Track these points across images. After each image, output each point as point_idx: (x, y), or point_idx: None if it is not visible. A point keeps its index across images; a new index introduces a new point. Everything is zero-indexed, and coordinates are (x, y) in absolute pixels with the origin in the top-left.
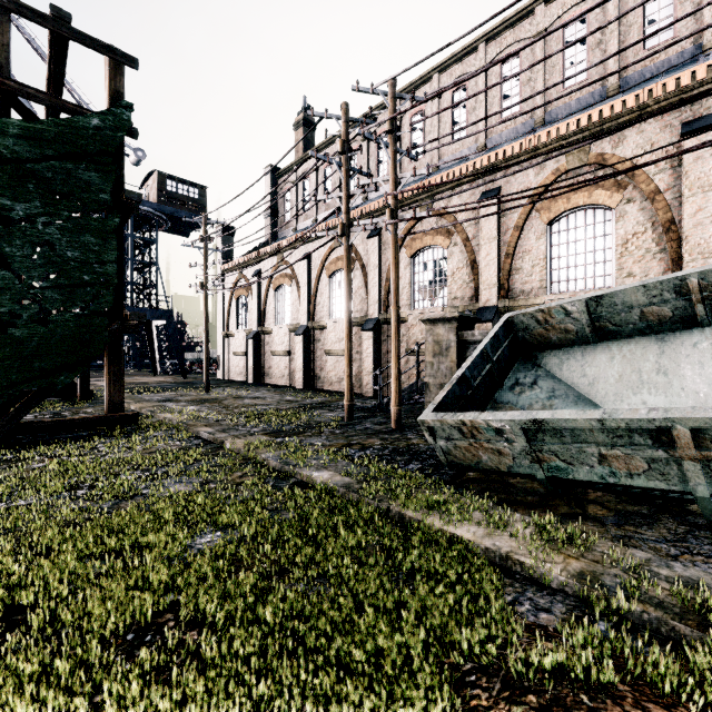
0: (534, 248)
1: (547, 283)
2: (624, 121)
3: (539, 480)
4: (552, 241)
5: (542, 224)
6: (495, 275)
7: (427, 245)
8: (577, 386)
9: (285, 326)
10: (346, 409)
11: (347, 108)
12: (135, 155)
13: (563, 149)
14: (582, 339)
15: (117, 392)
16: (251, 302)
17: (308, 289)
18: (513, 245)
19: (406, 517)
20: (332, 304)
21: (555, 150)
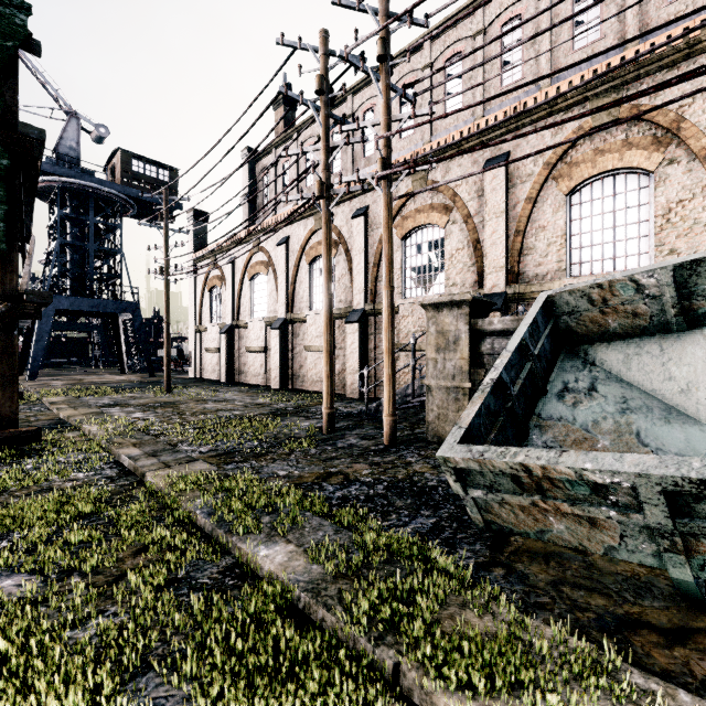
0: (550, 223)
1: (566, 264)
2: (667, 63)
3: (674, 579)
4: (572, 215)
5: (560, 194)
6: (503, 256)
7: (421, 224)
8: (661, 394)
9: (261, 319)
10: (325, 419)
11: (327, 37)
12: (96, 131)
13: (587, 103)
14: (658, 326)
15: (7, 400)
16: (225, 293)
17: (286, 278)
18: (524, 220)
19: (439, 705)
20: (312, 294)
21: (637, 37)
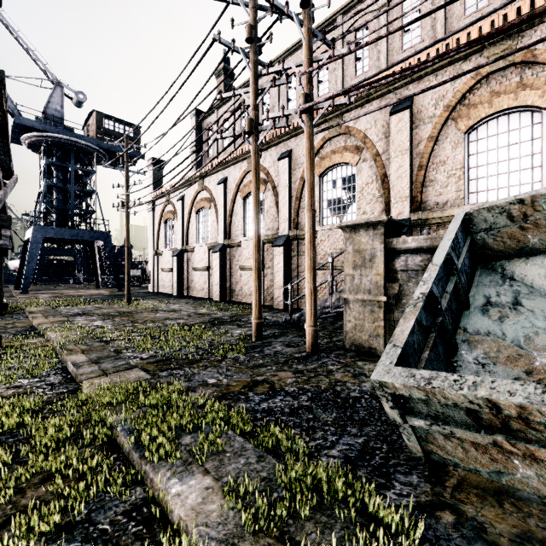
0: (450, 158)
1: (464, 193)
2: None
3: None
4: (469, 151)
5: (459, 132)
6: (408, 187)
7: (336, 163)
8: None
9: (204, 244)
10: (254, 328)
11: None
12: (76, 97)
13: (484, 51)
14: None
15: None
16: (177, 224)
17: (224, 211)
18: (427, 156)
19: None
20: (245, 223)
21: None
